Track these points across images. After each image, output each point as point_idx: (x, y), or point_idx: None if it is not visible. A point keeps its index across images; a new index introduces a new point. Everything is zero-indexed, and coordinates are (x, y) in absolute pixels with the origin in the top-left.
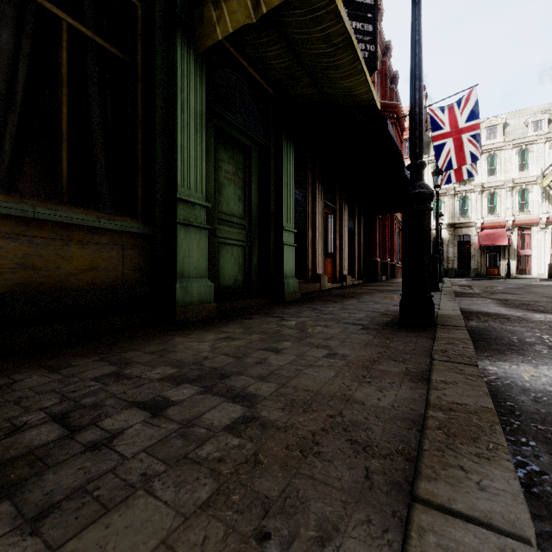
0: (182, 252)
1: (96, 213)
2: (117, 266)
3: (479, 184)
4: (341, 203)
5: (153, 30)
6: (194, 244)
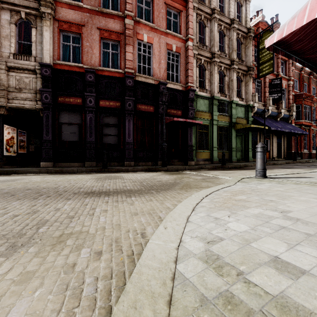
0: (233, 154)
1: (225, 151)
2: (226, 156)
3: None
4: (273, 135)
5: (229, 128)
6: (234, 153)
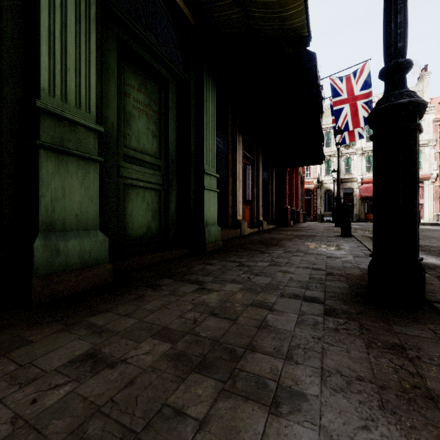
0: (50, 192)
1: None
2: None
3: (359, 148)
4: (258, 155)
5: None
6: (74, 181)
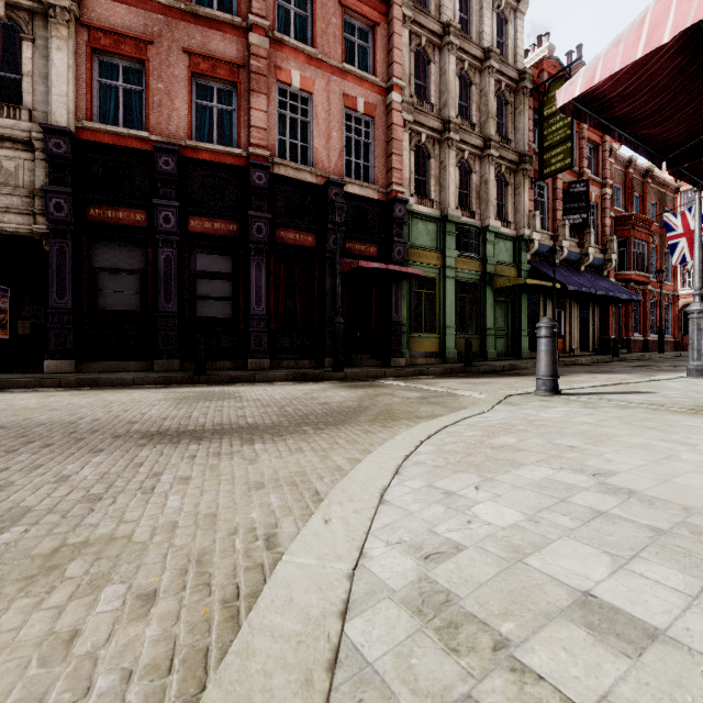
0: (488, 343)
1: (471, 335)
2: (474, 346)
3: None
4: (571, 302)
5: (481, 286)
6: (491, 340)
